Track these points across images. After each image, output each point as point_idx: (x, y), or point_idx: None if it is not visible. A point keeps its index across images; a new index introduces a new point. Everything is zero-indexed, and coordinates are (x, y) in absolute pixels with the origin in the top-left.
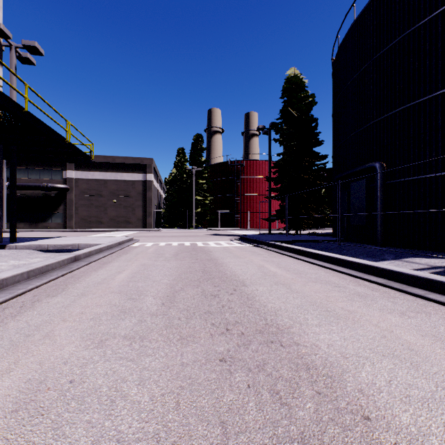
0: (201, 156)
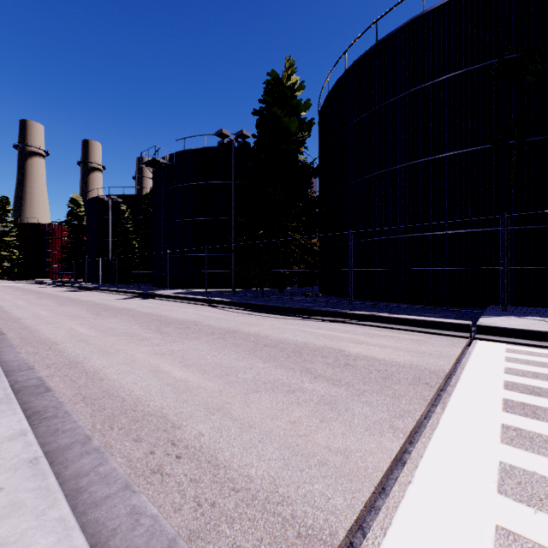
0: (8, 216)
